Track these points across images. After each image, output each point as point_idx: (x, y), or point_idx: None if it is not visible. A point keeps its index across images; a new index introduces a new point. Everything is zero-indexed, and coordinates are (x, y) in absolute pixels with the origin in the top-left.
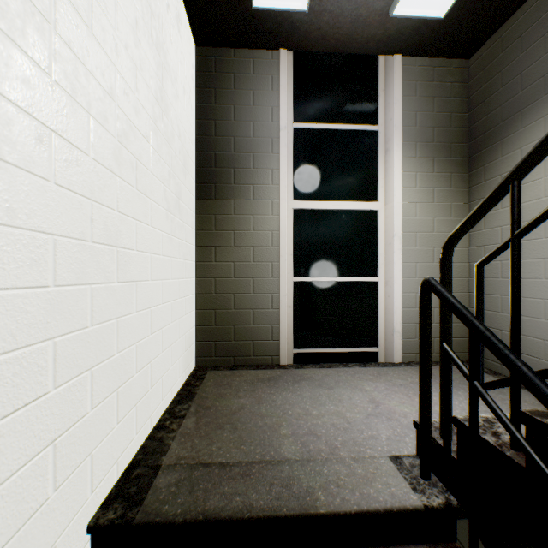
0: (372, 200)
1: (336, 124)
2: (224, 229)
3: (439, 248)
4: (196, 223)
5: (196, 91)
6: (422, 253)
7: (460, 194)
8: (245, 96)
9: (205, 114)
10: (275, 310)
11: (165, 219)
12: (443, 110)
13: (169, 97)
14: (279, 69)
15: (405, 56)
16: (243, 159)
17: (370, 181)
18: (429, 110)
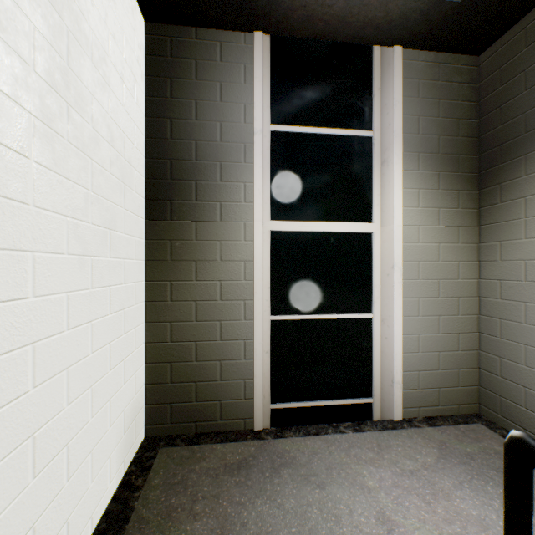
0: (365, 221)
1: (323, 128)
2: (183, 259)
3: (445, 280)
4: (146, 252)
5: (146, 79)
6: (426, 286)
7: (468, 216)
8: (210, 89)
9: (158, 110)
10: (248, 360)
11: (77, 270)
12: (450, 115)
13: (86, 83)
14: (253, 57)
15: (406, 48)
16: (208, 169)
17: (363, 198)
18: (434, 115)
